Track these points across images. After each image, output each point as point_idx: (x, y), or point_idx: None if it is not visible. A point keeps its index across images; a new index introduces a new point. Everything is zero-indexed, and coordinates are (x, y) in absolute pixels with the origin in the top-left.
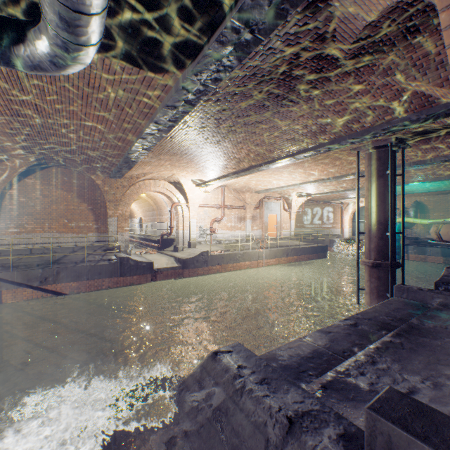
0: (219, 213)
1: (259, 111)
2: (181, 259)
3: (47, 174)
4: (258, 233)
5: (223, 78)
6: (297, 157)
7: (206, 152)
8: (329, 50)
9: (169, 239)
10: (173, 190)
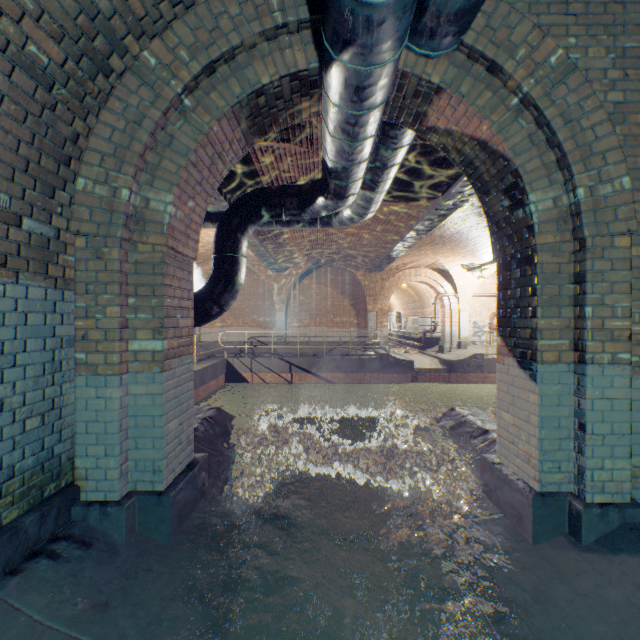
0: None
1: None
2: (446, 360)
3: (318, 273)
4: None
5: (469, 199)
6: None
7: (472, 237)
8: None
9: (433, 337)
10: (437, 279)
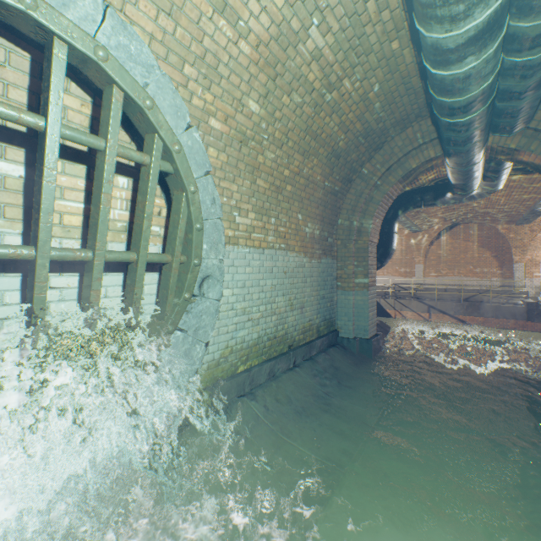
0: None
1: None
2: None
3: (455, 230)
4: None
5: None
6: None
7: None
8: None
9: None
10: None
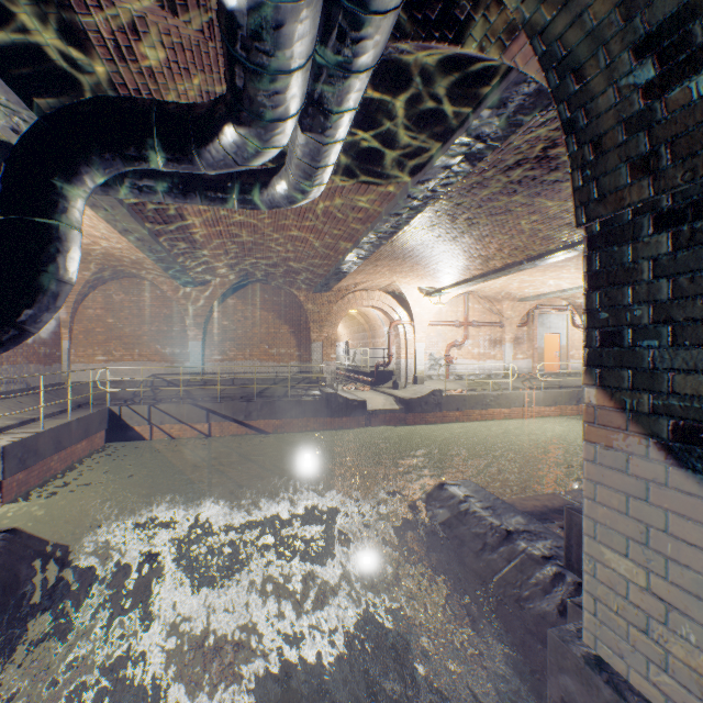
0: (458, 334)
1: (509, 198)
2: (403, 398)
3: (248, 292)
4: (525, 364)
5: (454, 182)
6: (580, 249)
7: (437, 251)
8: None
9: (386, 371)
10: (391, 304)
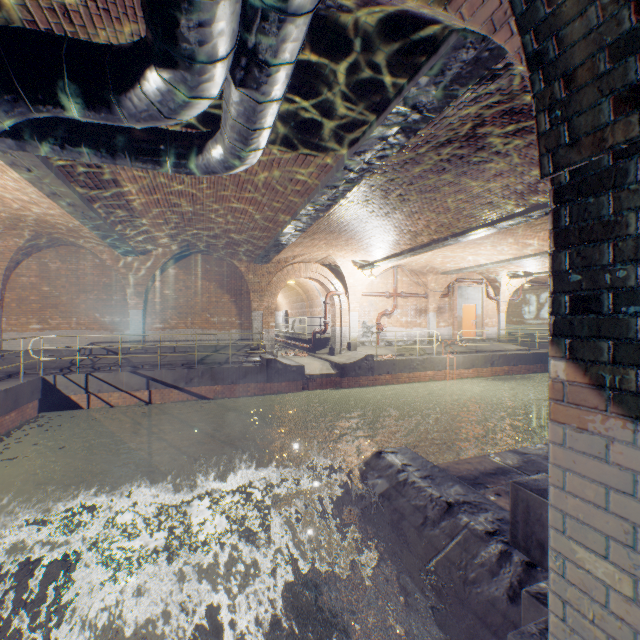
0: (388, 304)
1: (438, 176)
2: (339, 364)
3: (189, 262)
4: (446, 331)
5: (390, 154)
6: (498, 226)
7: (371, 226)
8: (523, 105)
9: (323, 338)
10: (328, 275)
